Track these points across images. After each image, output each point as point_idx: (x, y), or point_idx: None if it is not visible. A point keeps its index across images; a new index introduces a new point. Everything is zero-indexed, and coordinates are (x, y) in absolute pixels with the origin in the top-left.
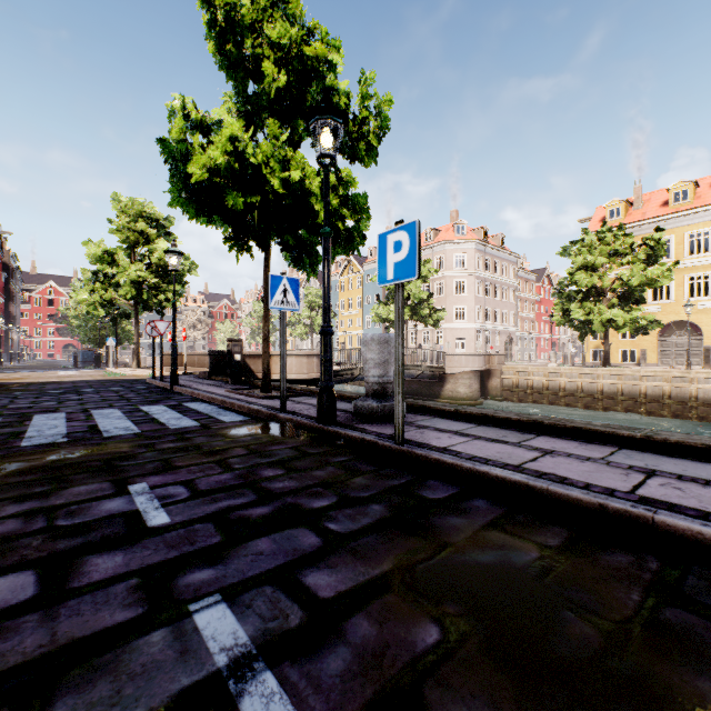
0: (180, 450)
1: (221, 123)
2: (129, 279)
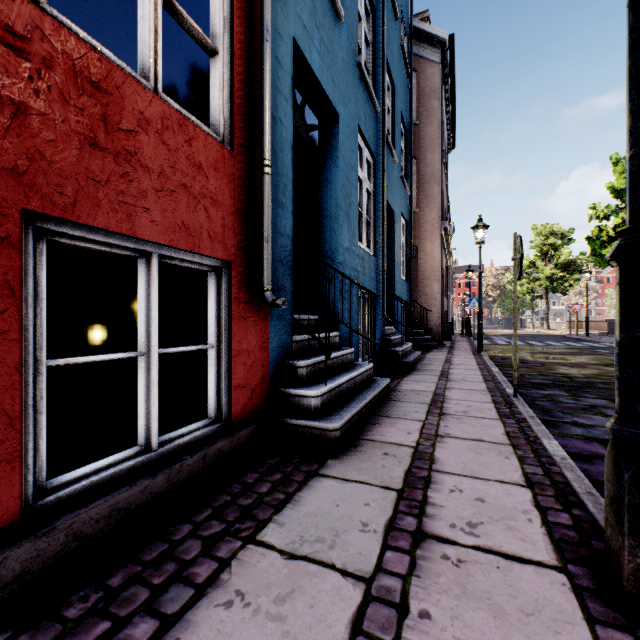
0: (605, 348)
1: (616, 211)
2: (544, 276)
